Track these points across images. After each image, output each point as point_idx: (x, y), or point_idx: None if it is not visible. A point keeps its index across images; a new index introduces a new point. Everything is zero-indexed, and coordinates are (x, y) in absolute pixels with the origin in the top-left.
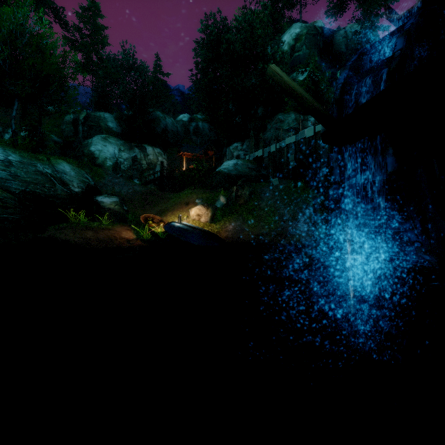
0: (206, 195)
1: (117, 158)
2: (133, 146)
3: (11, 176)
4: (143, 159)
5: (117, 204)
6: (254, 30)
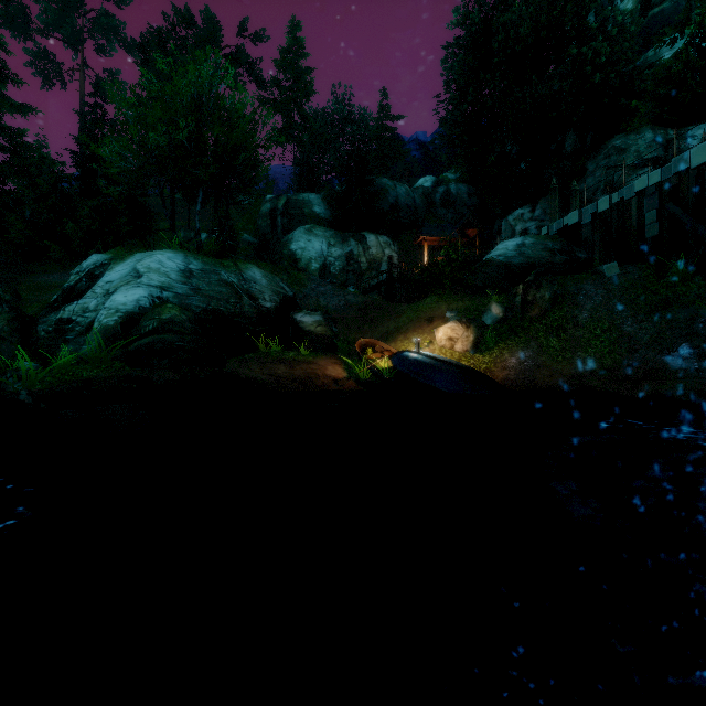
0: (464, 303)
1: (326, 257)
2: (348, 236)
3: (192, 291)
4: (362, 255)
5: (323, 324)
6: None
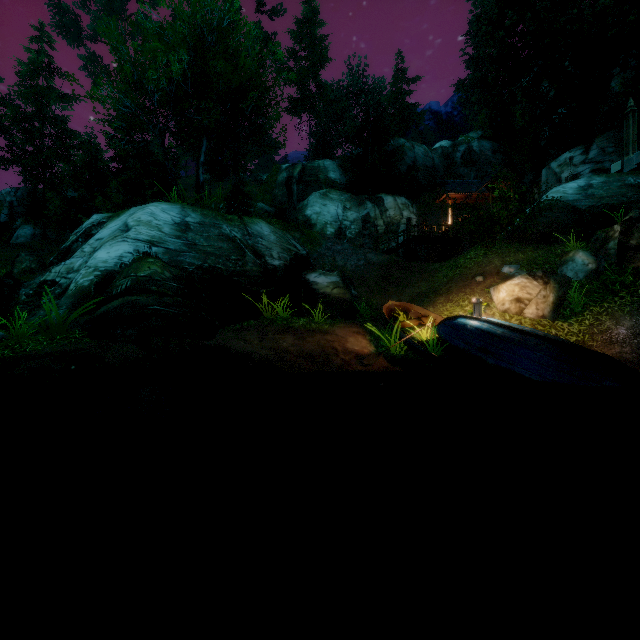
0: (525, 254)
1: (341, 221)
2: (364, 199)
3: (186, 246)
4: (379, 218)
5: (340, 285)
6: None
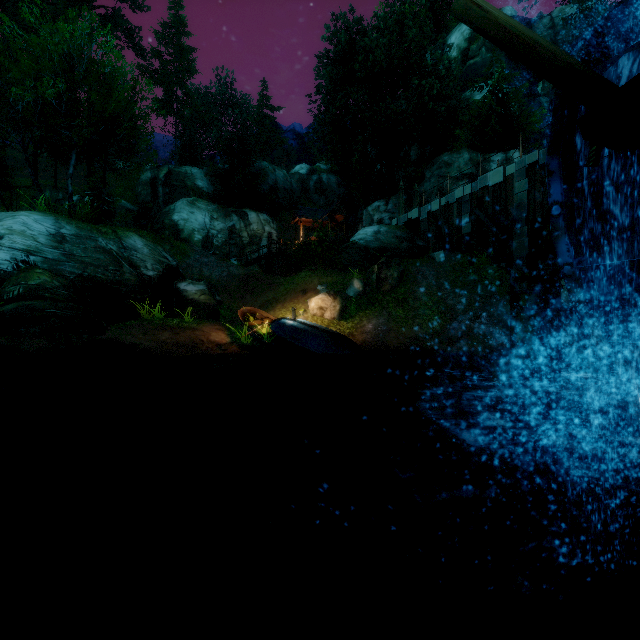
0: (332, 278)
1: (209, 229)
2: (230, 212)
3: (65, 256)
4: (244, 230)
5: (206, 293)
6: (405, 29)
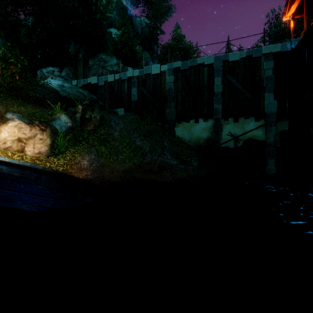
0: (27, 108)
1: None
2: None
3: None
4: None
5: None
6: None
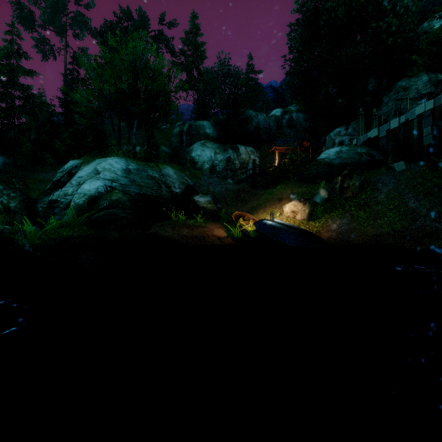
0: (302, 189)
1: (213, 160)
2: (227, 147)
3: (130, 182)
4: (236, 159)
5: (211, 202)
6: None
